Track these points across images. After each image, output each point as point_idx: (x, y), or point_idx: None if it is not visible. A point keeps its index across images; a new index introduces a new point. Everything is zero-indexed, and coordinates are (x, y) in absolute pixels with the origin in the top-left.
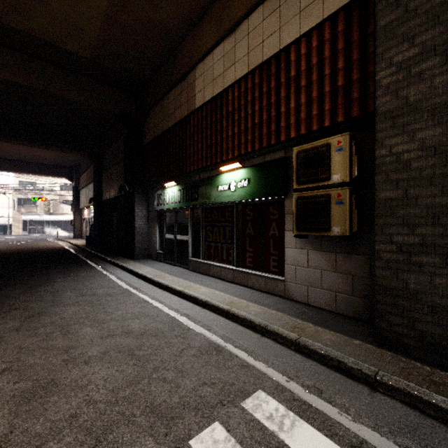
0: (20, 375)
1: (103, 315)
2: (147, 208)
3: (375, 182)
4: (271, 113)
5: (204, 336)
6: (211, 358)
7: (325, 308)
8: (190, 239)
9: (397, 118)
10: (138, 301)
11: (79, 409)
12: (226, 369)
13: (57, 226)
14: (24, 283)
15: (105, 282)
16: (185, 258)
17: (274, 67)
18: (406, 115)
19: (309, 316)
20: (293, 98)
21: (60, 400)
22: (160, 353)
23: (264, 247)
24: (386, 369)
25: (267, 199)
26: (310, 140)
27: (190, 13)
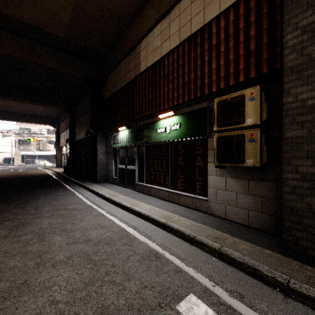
0: (1, 276)
1: (70, 226)
2: (106, 146)
3: (283, 123)
4: (197, 73)
5: (146, 244)
6: (151, 264)
7: (240, 222)
8: (136, 168)
9: (302, 71)
10: (97, 215)
11: (43, 309)
12: (163, 273)
13: (45, 159)
14: (17, 200)
15: (74, 200)
16: (133, 182)
17: (200, 38)
18: (310, 68)
19: (228, 229)
20: (214, 61)
21: (29, 299)
22: (112, 258)
23: (191, 175)
24: (296, 277)
25: (194, 139)
26: (227, 93)
27: (136, 2)
